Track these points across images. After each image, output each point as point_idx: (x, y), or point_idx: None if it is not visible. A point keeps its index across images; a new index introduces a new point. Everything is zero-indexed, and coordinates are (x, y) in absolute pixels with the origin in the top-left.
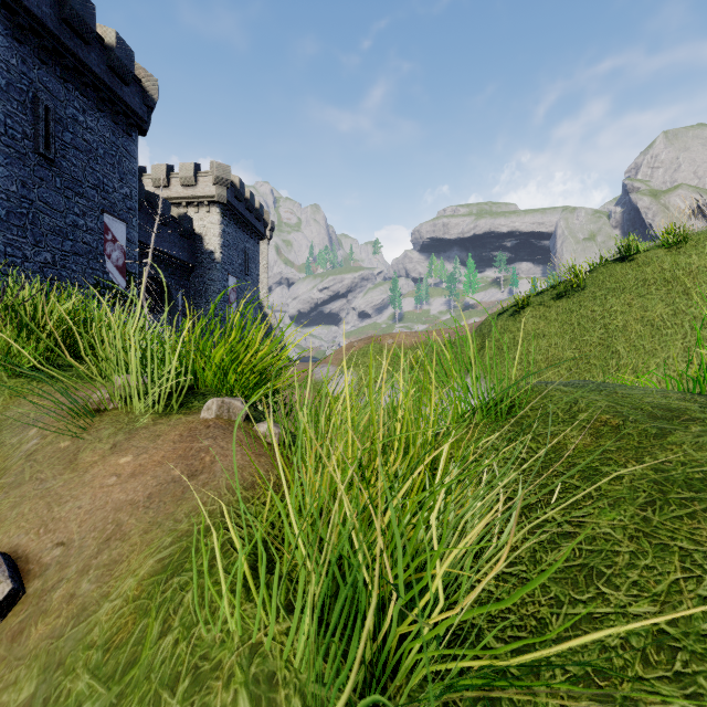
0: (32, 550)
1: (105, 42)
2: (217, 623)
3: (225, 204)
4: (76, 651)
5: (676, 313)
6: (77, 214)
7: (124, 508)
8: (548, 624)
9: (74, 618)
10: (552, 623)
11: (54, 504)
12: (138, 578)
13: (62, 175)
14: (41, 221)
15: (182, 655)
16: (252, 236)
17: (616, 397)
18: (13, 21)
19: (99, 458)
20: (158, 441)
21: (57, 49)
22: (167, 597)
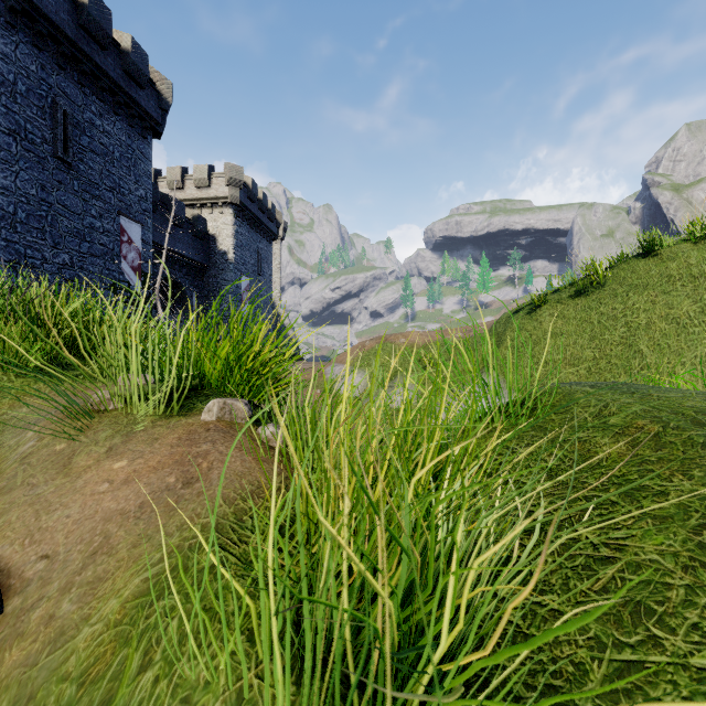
0: (15, 563)
1: (121, 47)
2: (202, 659)
3: (238, 205)
4: (49, 683)
5: (704, 310)
6: (94, 217)
7: (113, 518)
8: (588, 672)
9: (51, 643)
10: (594, 671)
11: (43, 512)
12: (122, 599)
13: (79, 178)
14: (59, 223)
15: (162, 696)
16: (265, 237)
17: (652, 400)
18: (33, 28)
19: (94, 463)
20: (155, 444)
21: (75, 54)
22: (150, 623)
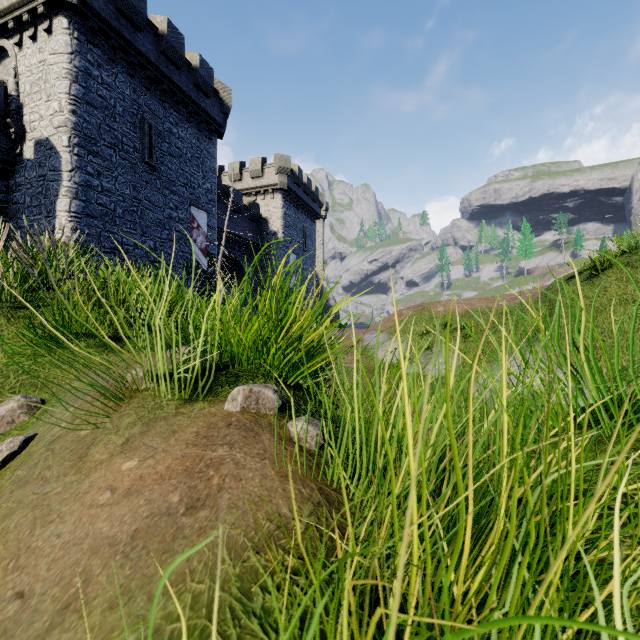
0: None
1: (192, 65)
2: None
3: (286, 190)
4: None
5: None
6: (172, 208)
7: (101, 550)
8: None
9: None
10: None
11: (39, 522)
12: None
13: (161, 177)
14: (146, 216)
15: None
16: (309, 217)
17: None
18: (127, 60)
19: (107, 458)
20: (171, 440)
21: (158, 77)
22: None
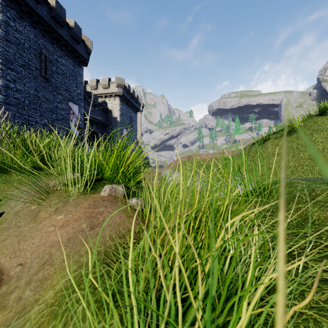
0: (6, 267)
1: (69, 25)
2: None
3: (122, 96)
4: None
5: None
6: (58, 102)
7: (55, 245)
8: None
9: (18, 313)
10: None
11: (22, 240)
12: (55, 291)
13: (51, 85)
14: (43, 106)
15: None
16: (133, 110)
17: None
18: (32, 19)
19: (48, 216)
20: (78, 207)
21: (50, 30)
22: (68, 306)
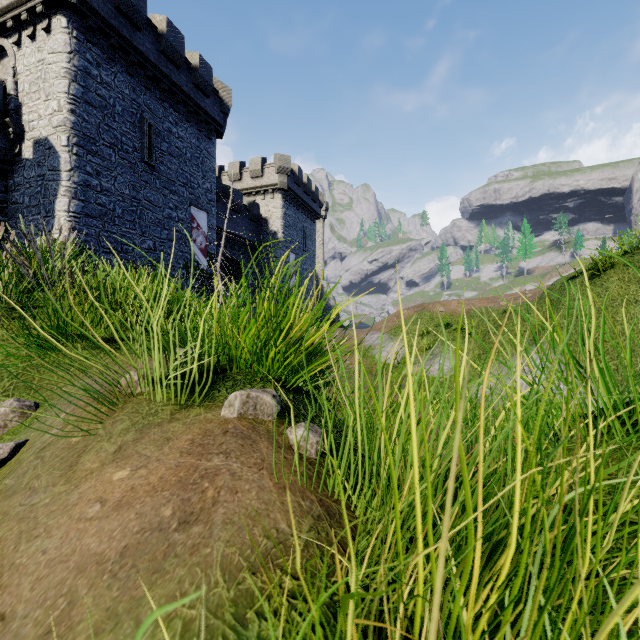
0: None
1: (191, 65)
2: None
3: (286, 190)
4: None
5: None
6: (171, 208)
7: (88, 568)
8: None
9: None
10: None
11: (25, 537)
12: None
13: (160, 177)
14: (146, 216)
15: None
16: (309, 217)
17: None
18: (127, 60)
19: (98, 467)
20: (165, 448)
21: (157, 76)
22: None
